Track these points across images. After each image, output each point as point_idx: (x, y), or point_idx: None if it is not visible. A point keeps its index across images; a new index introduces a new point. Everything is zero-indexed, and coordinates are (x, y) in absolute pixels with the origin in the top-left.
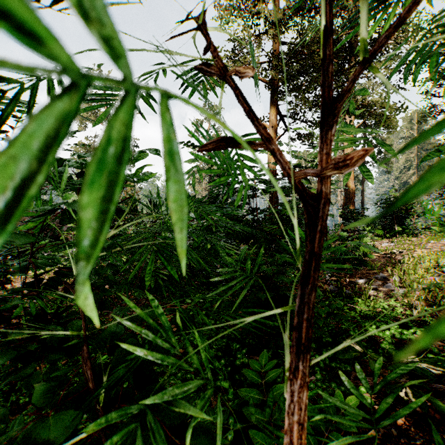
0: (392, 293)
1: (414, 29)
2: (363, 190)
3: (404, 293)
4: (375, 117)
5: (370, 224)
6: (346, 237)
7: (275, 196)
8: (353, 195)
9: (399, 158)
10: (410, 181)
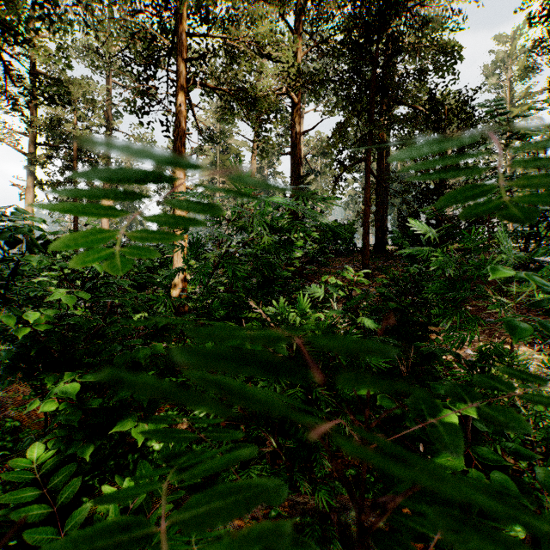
0: None
1: None
2: None
3: None
4: None
5: None
6: None
7: None
8: None
9: None
10: None
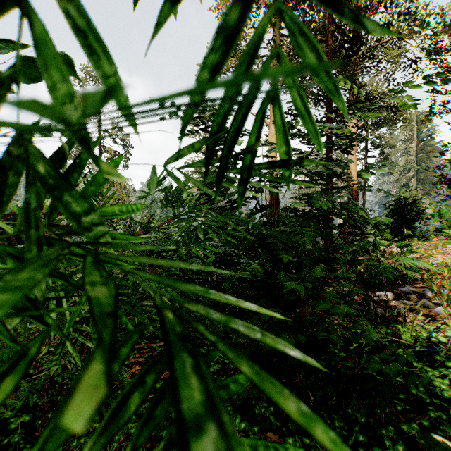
0: (438, 316)
1: (421, 23)
2: (364, 192)
3: (447, 314)
4: (386, 110)
5: (373, 227)
6: (351, 241)
7: (276, 197)
8: (357, 196)
9: (399, 161)
10: (410, 183)
